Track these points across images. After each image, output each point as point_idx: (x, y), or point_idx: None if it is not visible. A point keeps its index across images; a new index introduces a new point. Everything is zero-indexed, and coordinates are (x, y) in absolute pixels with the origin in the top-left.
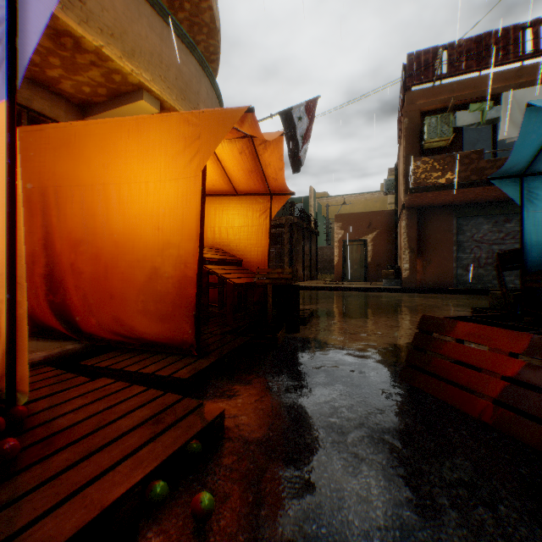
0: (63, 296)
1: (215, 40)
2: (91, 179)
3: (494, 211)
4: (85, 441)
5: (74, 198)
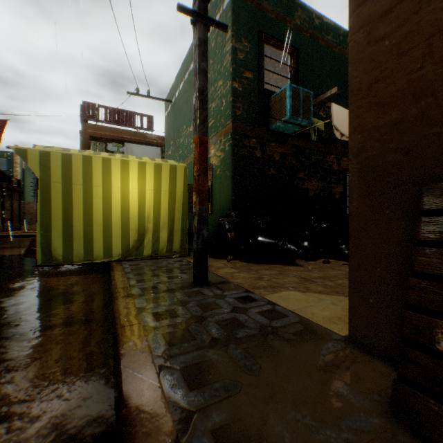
0: None
1: None
2: None
3: None
4: None
5: None
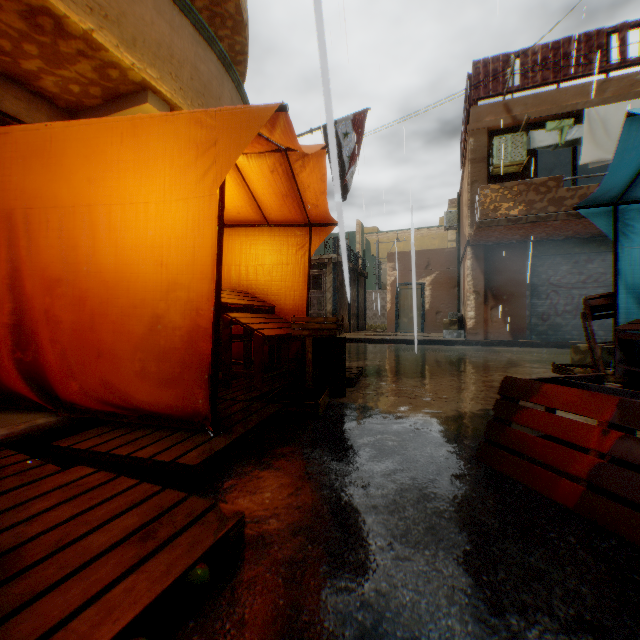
0: (35, 353)
1: (242, 36)
2: (72, 199)
3: (573, 249)
4: (33, 574)
5: (51, 224)
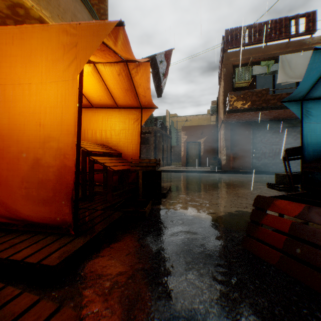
0: None
1: (104, 4)
2: None
3: (273, 125)
4: None
5: None
